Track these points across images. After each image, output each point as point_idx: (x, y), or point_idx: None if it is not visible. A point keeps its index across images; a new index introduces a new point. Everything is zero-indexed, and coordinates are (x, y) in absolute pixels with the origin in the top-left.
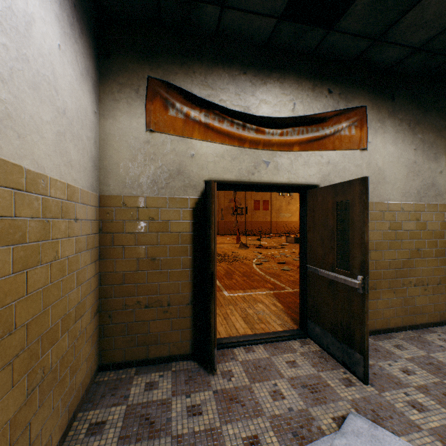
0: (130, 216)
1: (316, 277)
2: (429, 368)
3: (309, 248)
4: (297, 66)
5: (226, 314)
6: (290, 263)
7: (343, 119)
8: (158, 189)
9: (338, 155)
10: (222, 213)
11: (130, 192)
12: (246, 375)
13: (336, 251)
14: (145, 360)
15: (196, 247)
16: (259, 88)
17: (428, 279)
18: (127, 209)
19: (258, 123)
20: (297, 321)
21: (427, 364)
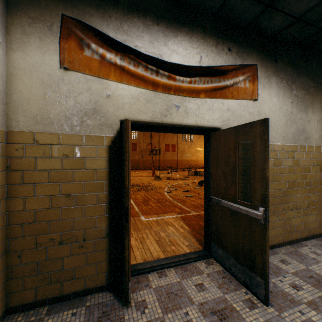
0: (42, 153)
1: (219, 206)
2: (312, 282)
3: (213, 182)
4: (203, 24)
5: (142, 238)
6: (192, 190)
7: (240, 74)
8: (73, 127)
9: (236, 104)
10: (142, 153)
11: (42, 129)
12: (159, 305)
13: (237, 184)
14: (59, 297)
15: (112, 182)
16: (171, 40)
17: (300, 204)
18: (39, 146)
19: (170, 71)
20: (202, 242)
21: (309, 277)
